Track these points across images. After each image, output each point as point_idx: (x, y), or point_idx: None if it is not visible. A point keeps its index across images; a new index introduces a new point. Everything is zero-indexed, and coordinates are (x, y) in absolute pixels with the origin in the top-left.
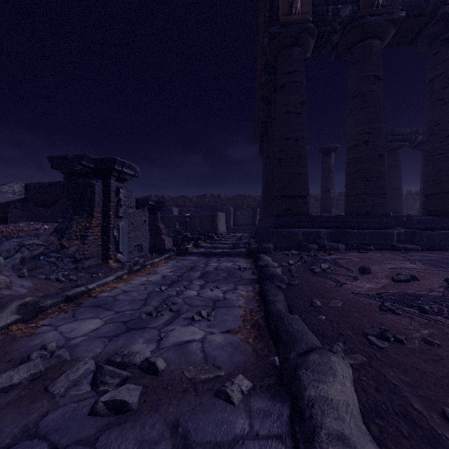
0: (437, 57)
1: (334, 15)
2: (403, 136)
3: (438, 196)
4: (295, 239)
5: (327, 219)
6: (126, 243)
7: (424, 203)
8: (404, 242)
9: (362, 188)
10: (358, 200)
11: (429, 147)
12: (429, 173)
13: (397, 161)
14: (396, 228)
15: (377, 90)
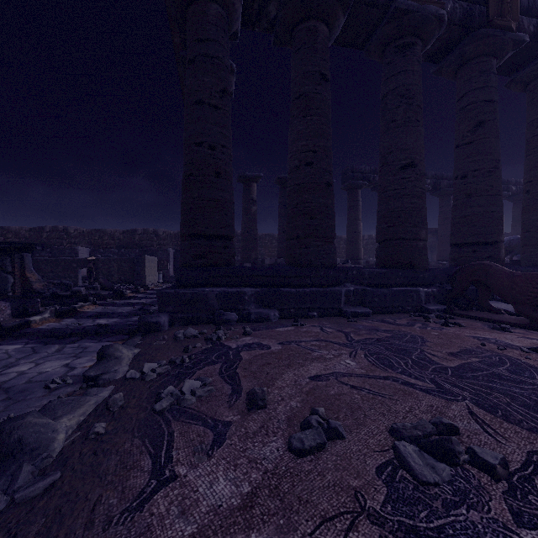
0: (390, 68)
1: None
2: (363, 174)
3: (392, 242)
4: (204, 305)
5: (256, 272)
6: None
7: (378, 250)
8: (354, 304)
9: (305, 228)
10: (301, 246)
11: (383, 180)
12: (382, 213)
13: (357, 202)
14: (345, 284)
15: (323, 94)
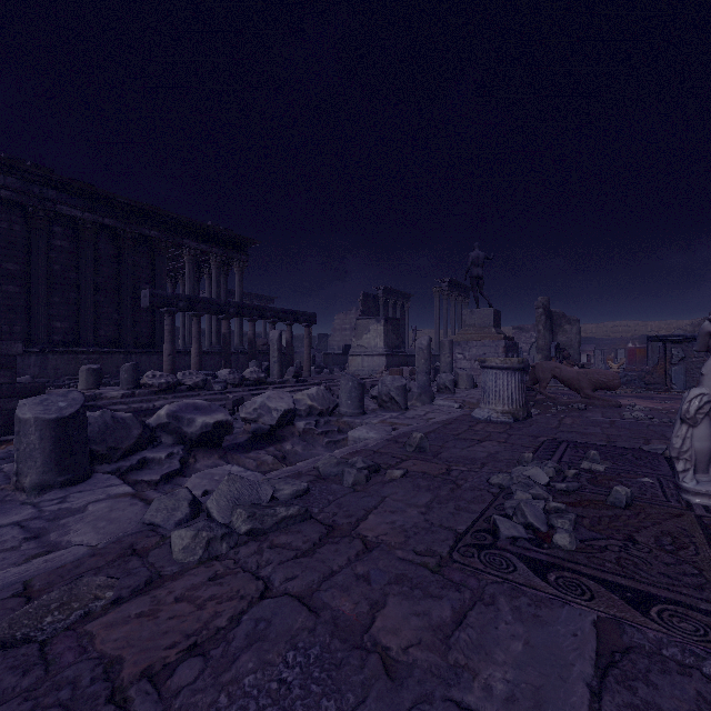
0: None
1: None
2: None
3: None
4: None
5: None
6: (681, 379)
7: None
8: None
9: None
10: None
11: None
12: None
13: None
14: None
15: None
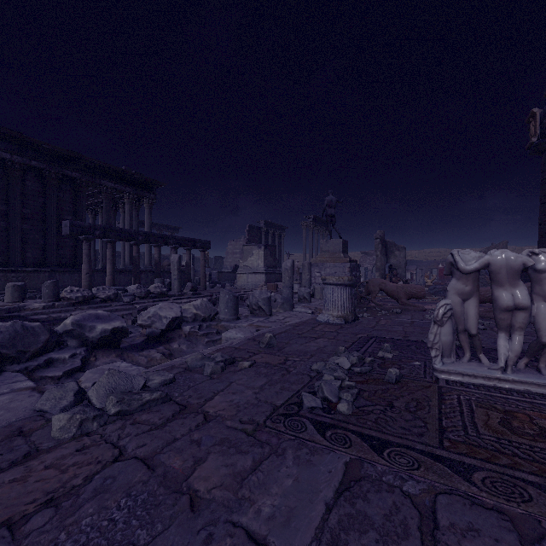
0: None
1: (545, 126)
2: None
3: None
4: None
5: None
6: None
7: None
8: None
9: None
10: None
11: None
12: None
13: None
14: None
15: None
